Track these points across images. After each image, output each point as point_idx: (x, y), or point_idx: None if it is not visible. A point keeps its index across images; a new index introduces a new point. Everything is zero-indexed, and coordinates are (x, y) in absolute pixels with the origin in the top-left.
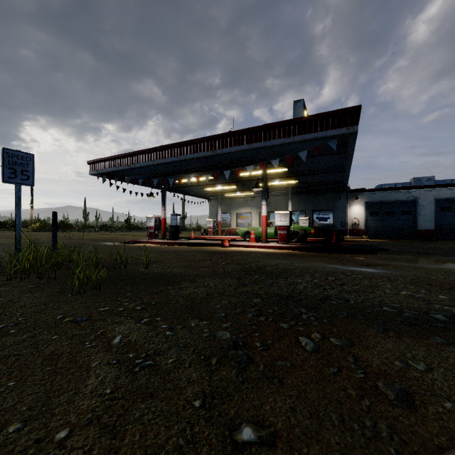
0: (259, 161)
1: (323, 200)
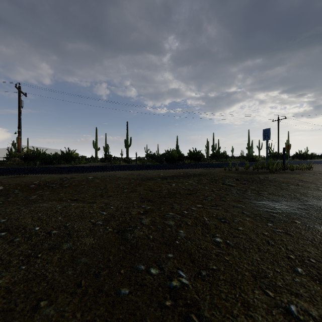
0: None
1: None
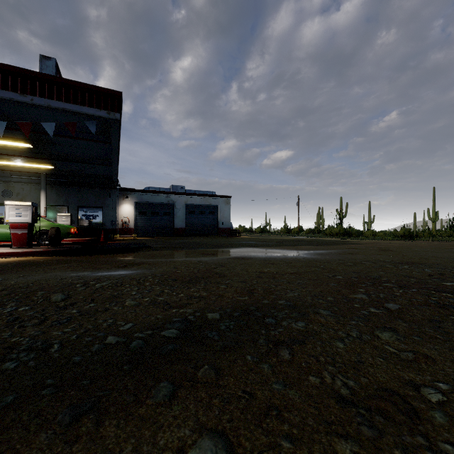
0: None
1: (92, 196)
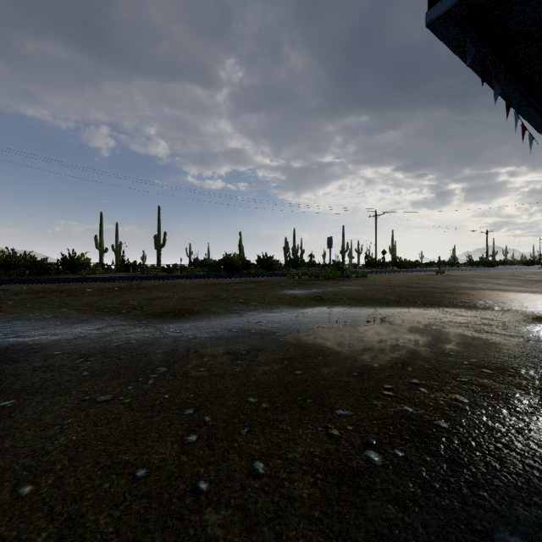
0: None
1: None
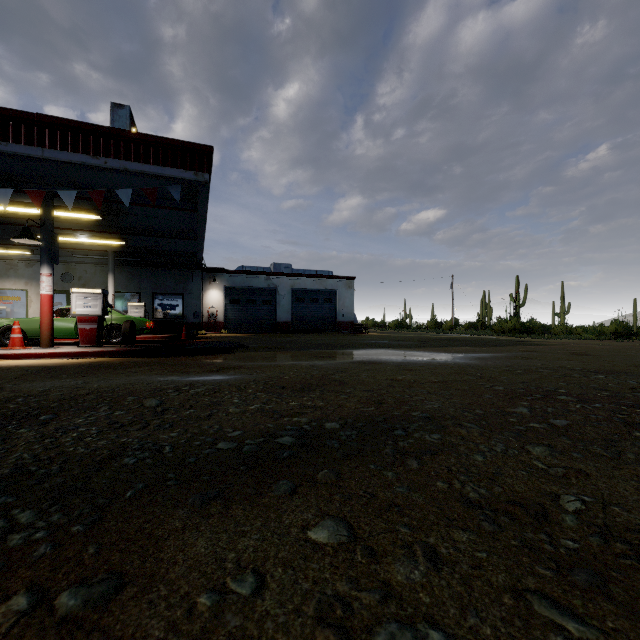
0: (35, 187)
1: (170, 279)
